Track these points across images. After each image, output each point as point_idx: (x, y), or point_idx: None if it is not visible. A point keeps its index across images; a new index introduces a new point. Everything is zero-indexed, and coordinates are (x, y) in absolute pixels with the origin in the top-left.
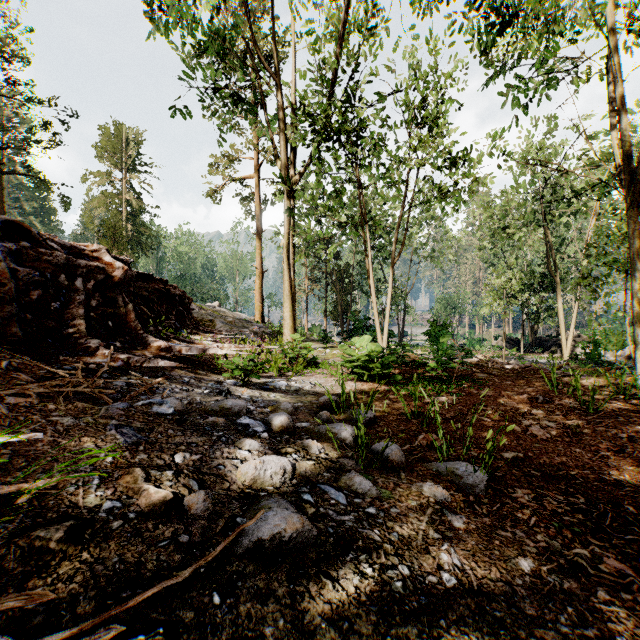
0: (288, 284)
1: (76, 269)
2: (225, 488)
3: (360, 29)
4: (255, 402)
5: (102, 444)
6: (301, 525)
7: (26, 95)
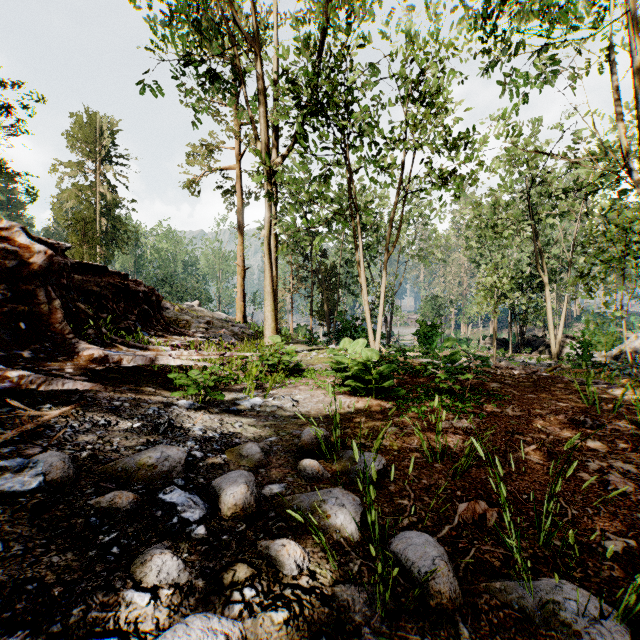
0: (269, 280)
1: None
2: None
3: (349, 0)
4: (208, 440)
5: None
6: None
7: None
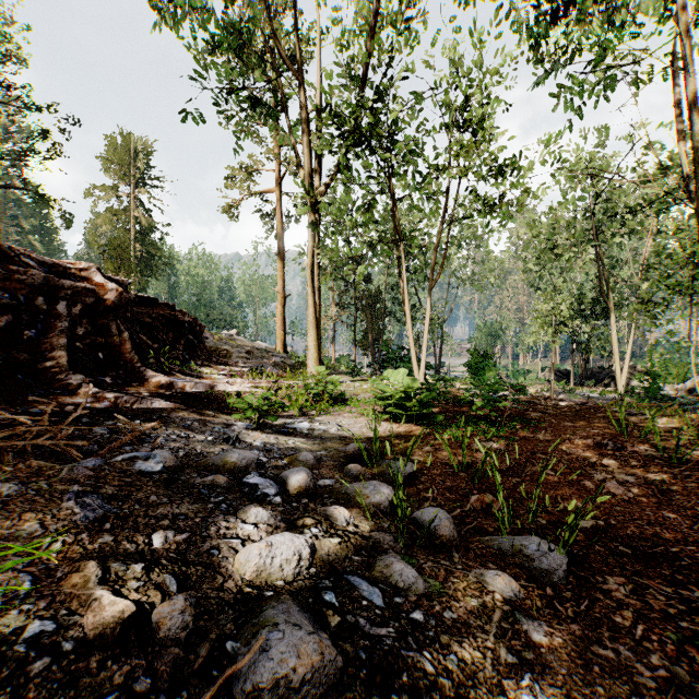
0: (312, 310)
1: (58, 291)
2: (216, 586)
3: (394, 22)
4: (269, 451)
5: (52, 522)
6: (319, 656)
7: (23, 100)
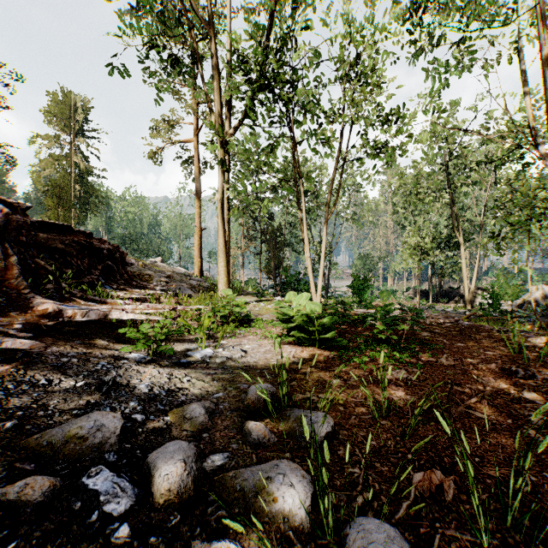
0: (222, 239)
1: None
2: None
3: None
4: (153, 399)
5: None
6: None
7: None
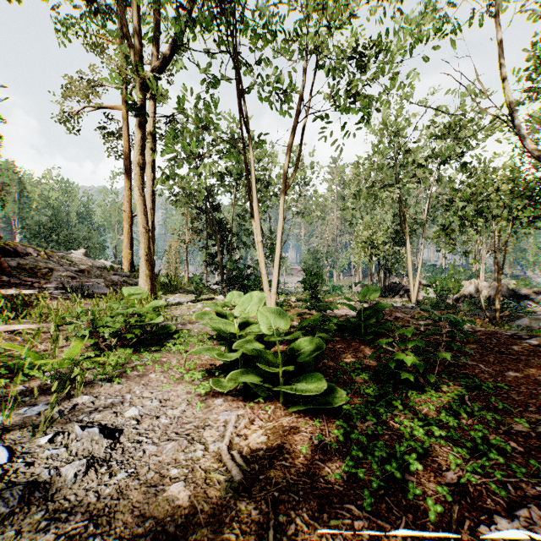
0: (142, 217)
1: None
2: None
3: None
4: None
5: None
6: None
7: None
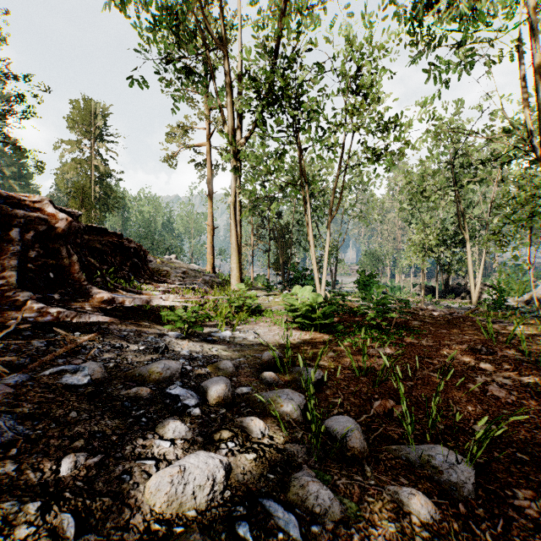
0: (235, 238)
1: (13, 219)
2: (121, 524)
3: (300, 9)
4: (194, 359)
5: None
6: None
7: (3, 71)
